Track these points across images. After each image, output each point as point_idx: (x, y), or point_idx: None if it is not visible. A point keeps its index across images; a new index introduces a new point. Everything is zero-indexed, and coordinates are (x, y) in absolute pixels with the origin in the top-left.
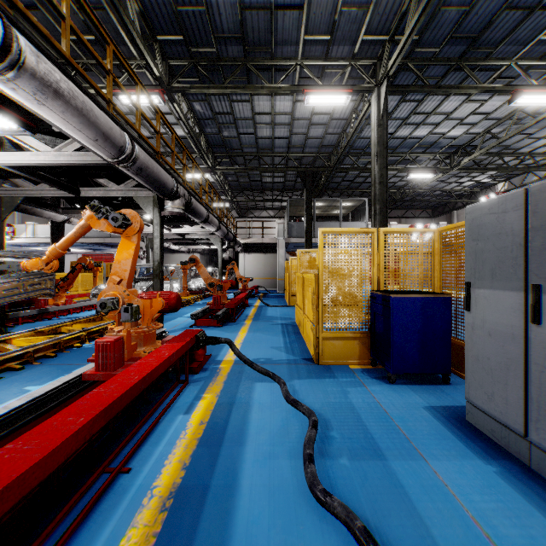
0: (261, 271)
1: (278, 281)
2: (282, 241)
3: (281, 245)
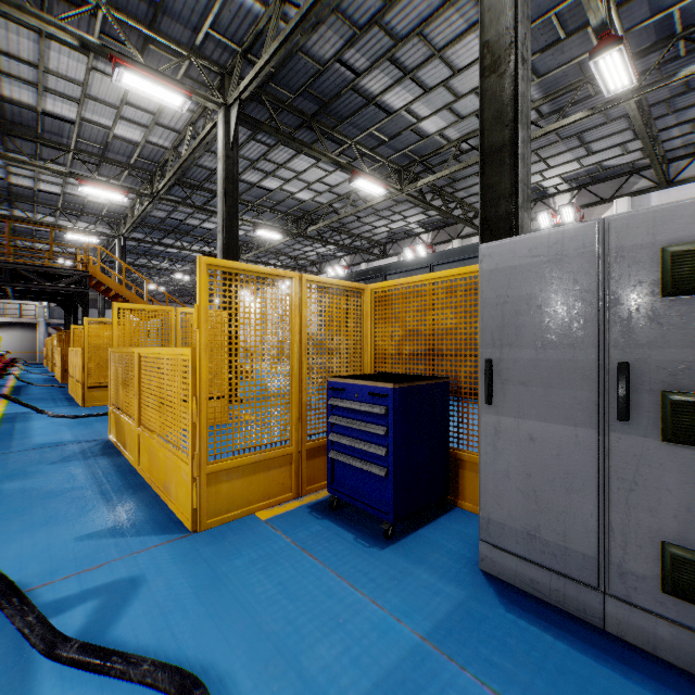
0: (19, 346)
1: (39, 354)
2: (44, 321)
3: (43, 325)
